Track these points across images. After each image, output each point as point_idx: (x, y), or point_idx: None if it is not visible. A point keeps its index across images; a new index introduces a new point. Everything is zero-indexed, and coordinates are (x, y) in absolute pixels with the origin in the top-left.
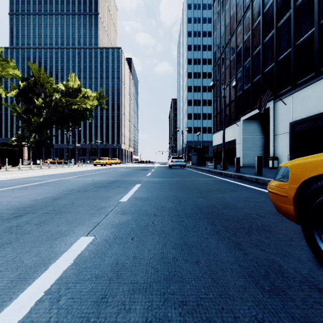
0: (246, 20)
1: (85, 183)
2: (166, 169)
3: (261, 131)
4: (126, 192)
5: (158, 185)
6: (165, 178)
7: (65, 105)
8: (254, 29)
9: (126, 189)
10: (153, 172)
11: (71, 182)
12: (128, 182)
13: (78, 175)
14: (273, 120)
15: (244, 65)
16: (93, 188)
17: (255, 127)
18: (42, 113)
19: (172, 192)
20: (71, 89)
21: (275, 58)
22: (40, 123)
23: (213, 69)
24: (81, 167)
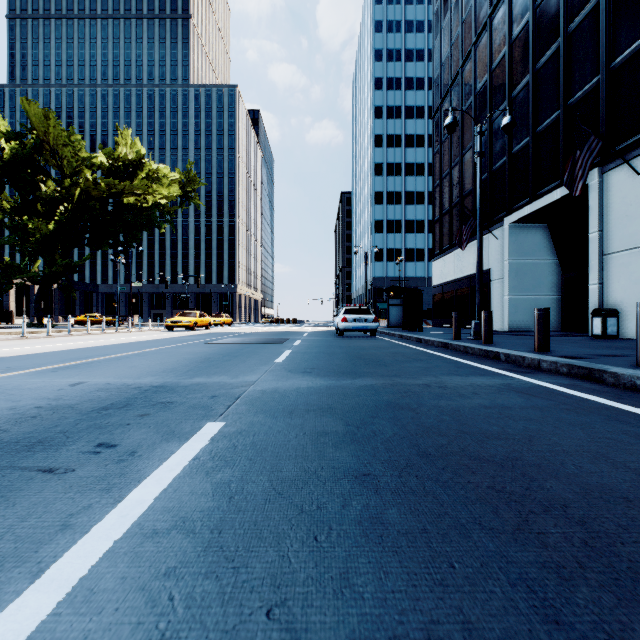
0: None
1: None
2: (332, 340)
3: (553, 251)
4: (49, 549)
5: (302, 432)
6: (332, 379)
7: (108, 196)
8: (539, 4)
9: (101, 490)
10: (296, 349)
11: None
12: (185, 403)
13: (72, 361)
14: (599, 217)
15: (511, 97)
16: None
17: (537, 240)
18: (55, 214)
19: (395, 565)
20: (121, 161)
21: (605, 62)
22: (49, 236)
23: (432, 118)
24: (133, 333)
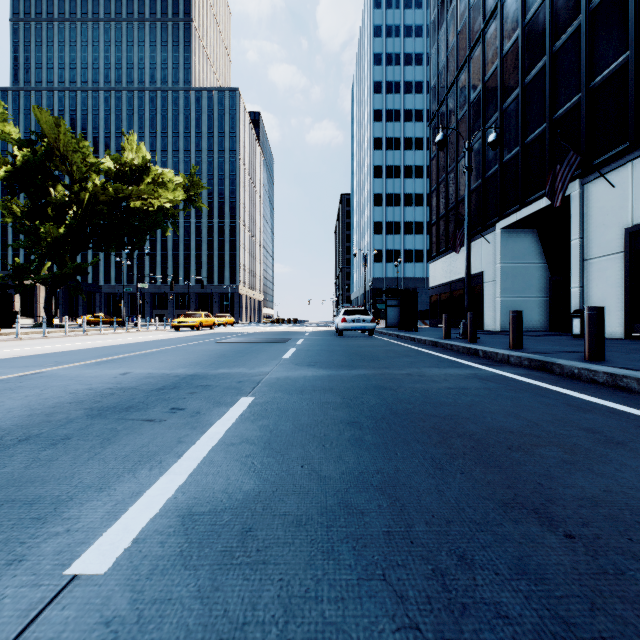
0: (509, 7)
1: (77, 393)
2: (332, 339)
3: (542, 254)
4: (179, 449)
5: (311, 402)
6: (332, 370)
7: (116, 201)
8: (528, 22)
9: (190, 428)
10: (300, 347)
11: (41, 388)
12: (220, 386)
13: (106, 357)
14: (580, 225)
15: (502, 108)
16: (72, 421)
17: (527, 244)
18: (64, 218)
19: (366, 453)
20: (128, 167)
21: (585, 82)
22: (59, 239)
23: (429, 124)
24: (143, 333)
